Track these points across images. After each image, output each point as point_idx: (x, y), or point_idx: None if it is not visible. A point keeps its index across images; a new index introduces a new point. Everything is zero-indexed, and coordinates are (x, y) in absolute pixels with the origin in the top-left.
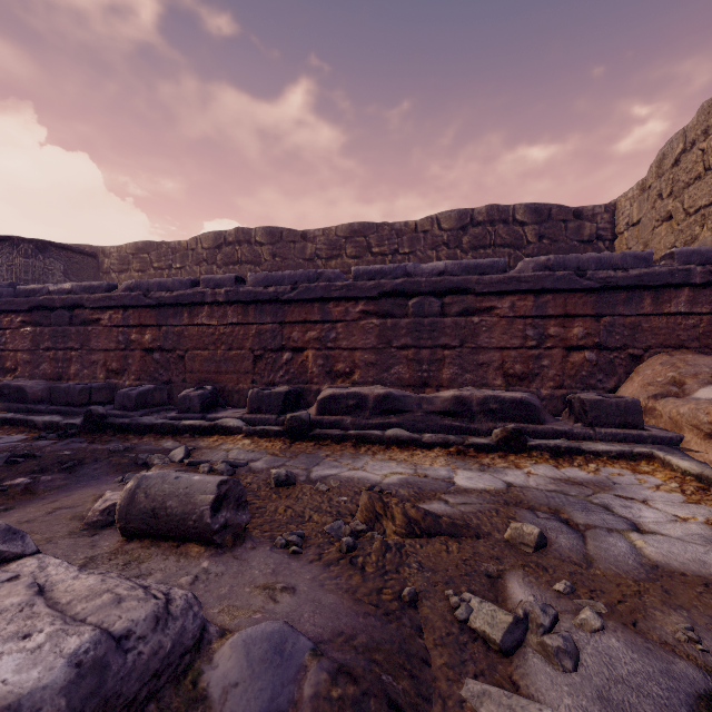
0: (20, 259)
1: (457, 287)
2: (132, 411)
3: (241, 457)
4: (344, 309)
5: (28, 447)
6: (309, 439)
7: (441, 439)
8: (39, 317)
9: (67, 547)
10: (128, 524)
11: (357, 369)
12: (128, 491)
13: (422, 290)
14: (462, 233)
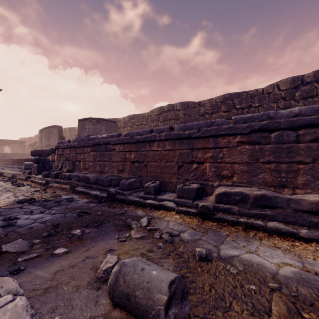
0: (92, 126)
1: (310, 123)
2: (126, 191)
3: (175, 228)
4: (227, 141)
5: (87, 207)
6: (213, 220)
7: (317, 237)
8: (95, 148)
9: (83, 299)
10: (113, 298)
11: (235, 174)
12: (114, 273)
13: (281, 127)
14: (294, 90)
